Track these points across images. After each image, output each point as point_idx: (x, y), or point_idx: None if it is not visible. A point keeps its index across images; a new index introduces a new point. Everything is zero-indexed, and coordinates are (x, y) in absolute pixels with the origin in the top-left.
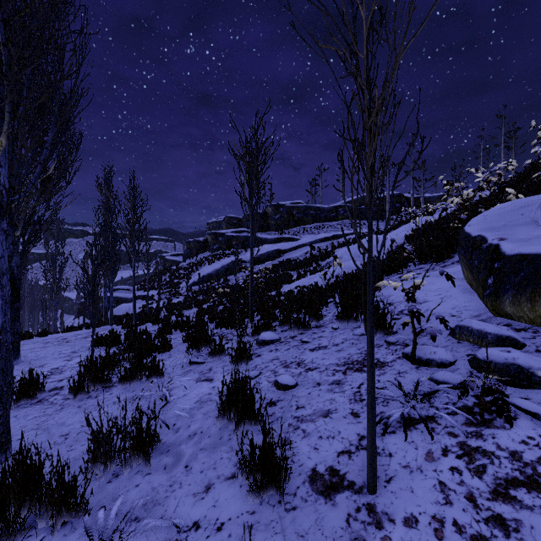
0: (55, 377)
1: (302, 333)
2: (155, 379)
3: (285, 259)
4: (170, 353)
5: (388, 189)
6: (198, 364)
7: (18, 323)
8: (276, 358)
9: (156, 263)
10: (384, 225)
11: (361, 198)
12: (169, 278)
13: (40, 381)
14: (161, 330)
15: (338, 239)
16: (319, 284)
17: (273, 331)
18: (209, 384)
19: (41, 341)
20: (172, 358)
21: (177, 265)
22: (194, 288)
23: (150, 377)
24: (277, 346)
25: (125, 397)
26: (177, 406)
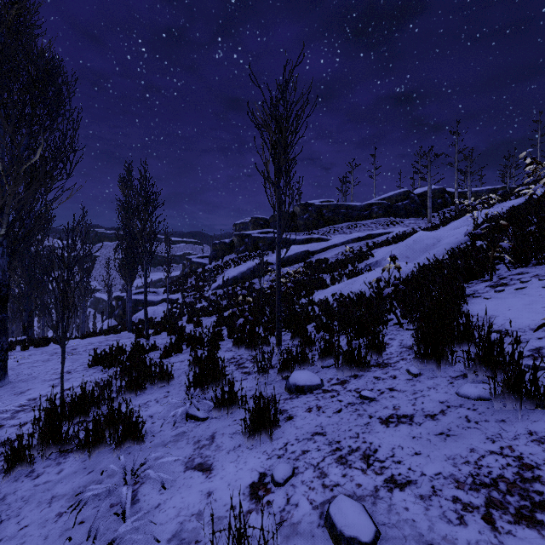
0: (21, 417)
1: (356, 375)
2: (131, 445)
3: (314, 261)
4: (168, 389)
5: (429, 183)
6: (197, 421)
7: (4, 337)
8: (321, 432)
9: (183, 265)
10: (424, 223)
11: (397, 194)
12: (194, 281)
13: (0, 423)
14: (168, 349)
15: (373, 239)
16: (362, 291)
17: (309, 366)
18: (203, 480)
19: (51, 350)
20: (167, 400)
21: (203, 267)
22: (219, 292)
23: (121, 444)
24: (319, 399)
25: (72, 487)
26: (136, 542)
